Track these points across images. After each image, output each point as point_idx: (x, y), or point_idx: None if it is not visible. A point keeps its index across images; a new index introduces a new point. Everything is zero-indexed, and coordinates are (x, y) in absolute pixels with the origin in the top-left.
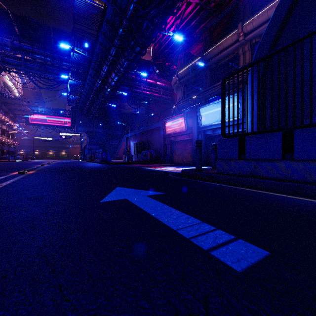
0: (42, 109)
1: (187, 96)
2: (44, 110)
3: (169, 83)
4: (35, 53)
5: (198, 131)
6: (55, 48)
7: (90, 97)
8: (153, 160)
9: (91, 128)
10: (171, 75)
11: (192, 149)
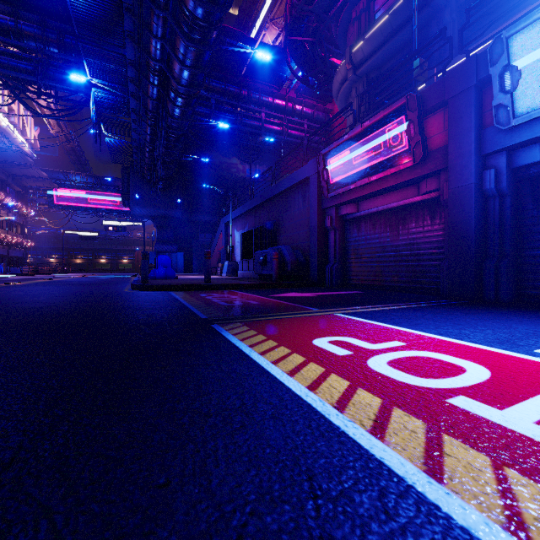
0: (78, 178)
1: (377, 108)
2: (80, 180)
3: (321, 107)
4: (22, 35)
5: (479, 154)
6: (66, 23)
7: (146, 132)
8: (289, 275)
9: (160, 210)
10: (329, 79)
11: (431, 239)
